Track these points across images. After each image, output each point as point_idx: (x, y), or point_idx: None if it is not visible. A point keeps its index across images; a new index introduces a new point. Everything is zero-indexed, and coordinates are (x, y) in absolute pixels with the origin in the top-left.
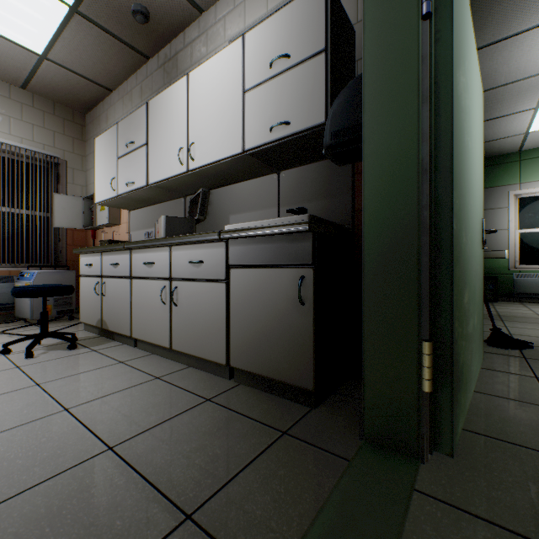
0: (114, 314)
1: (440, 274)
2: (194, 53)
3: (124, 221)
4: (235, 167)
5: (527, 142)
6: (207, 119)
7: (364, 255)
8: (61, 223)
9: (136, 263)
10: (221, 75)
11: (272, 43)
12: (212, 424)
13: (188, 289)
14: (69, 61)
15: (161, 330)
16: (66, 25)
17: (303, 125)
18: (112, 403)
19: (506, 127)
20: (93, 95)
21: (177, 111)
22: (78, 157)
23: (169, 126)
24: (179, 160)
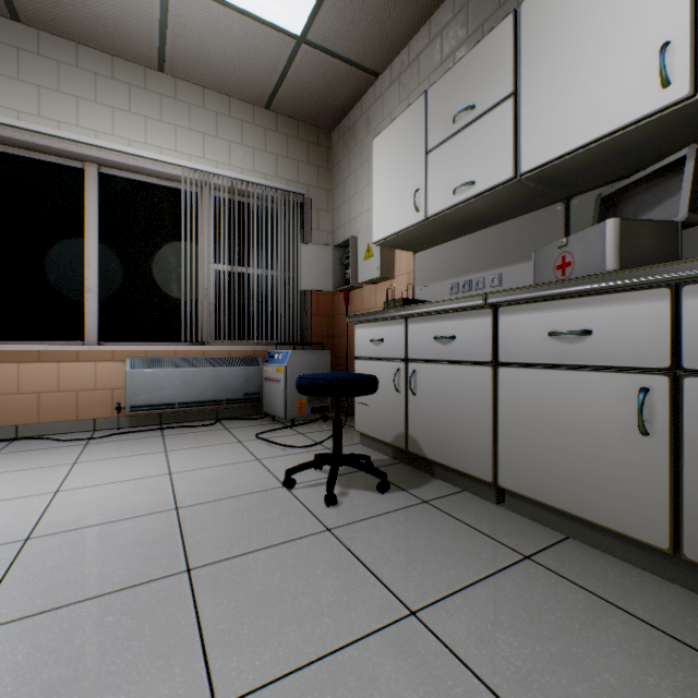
0: (441, 431)
1: None
2: None
3: (401, 272)
4: None
5: None
6: None
7: None
8: (307, 284)
9: (512, 333)
10: None
11: None
12: None
13: None
14: (332, 36)
15: (621, 495)
16: None
17: None
18: None
19: None
20: (349, 93)
21: None
22: (323, 192)
23: (602, 18)
24: (662, 73)
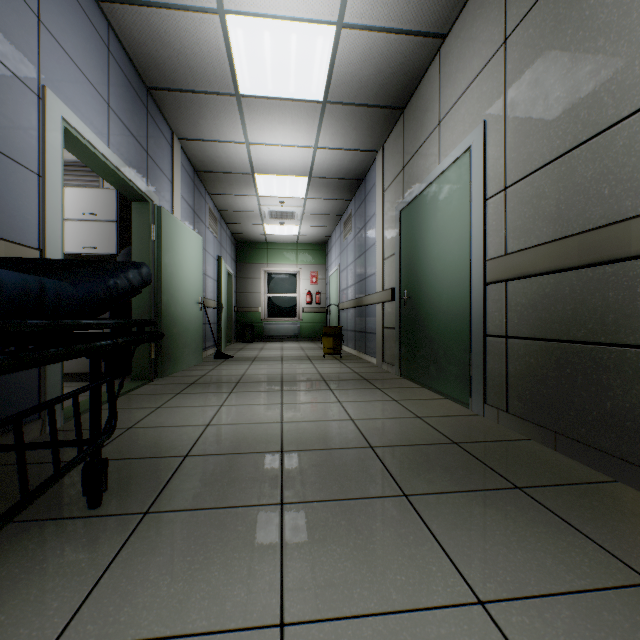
0: None
1: (159, 321)
2: None
3: None
4: None
5: (269, 239)
6: None
7: (132, 315)
8: None
9: None
10: None
11: (85, 202)
12: None
13: None
14: None
15: None
16: None
17: (105, 252)
18: None
19: (253, 229)
20: None
21: None
22: None
23: None
24: None
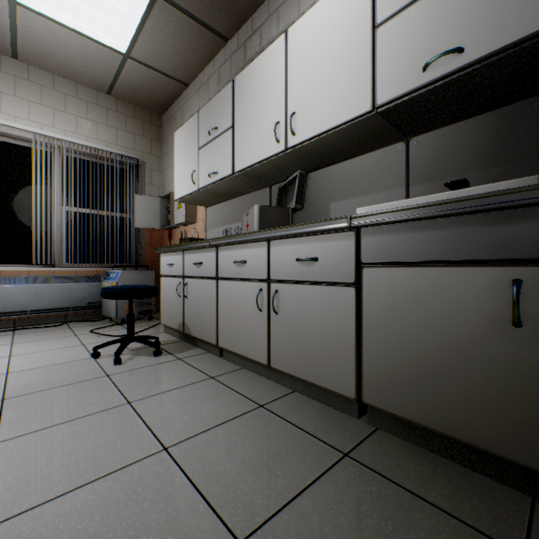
0: (198, 318)
1: None
2: (282, 19)
3: (200, 219)
4: (349, 137)
5: None
6: (314, 78)
7: None
8: (140, 223)
9: (223, 261)
10: (337, 16)
11: None
12: (377, 510)
13: (293, 293)
14: (150, 57)
15: (255, 342)
16: (149, 14)
17: (492, 46)
18: (218, 445)
19: None
20: (169, 93)
21: (271, 80)
22: (155, 158)
23: (261, 100)
24: (275, 137)
